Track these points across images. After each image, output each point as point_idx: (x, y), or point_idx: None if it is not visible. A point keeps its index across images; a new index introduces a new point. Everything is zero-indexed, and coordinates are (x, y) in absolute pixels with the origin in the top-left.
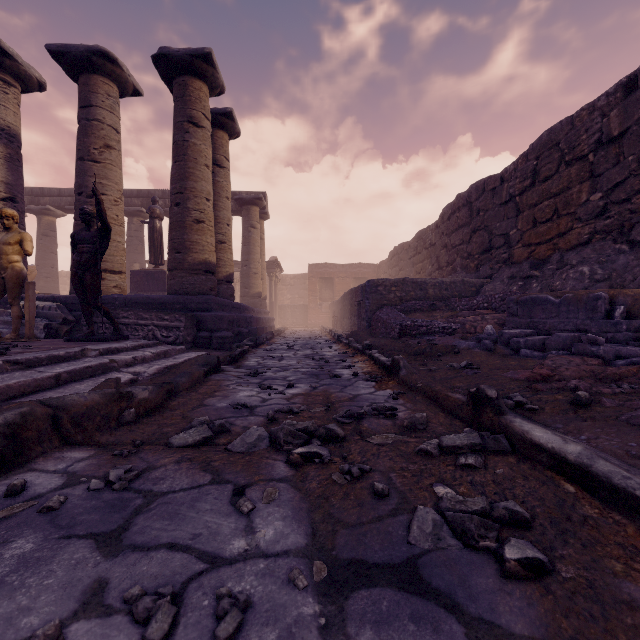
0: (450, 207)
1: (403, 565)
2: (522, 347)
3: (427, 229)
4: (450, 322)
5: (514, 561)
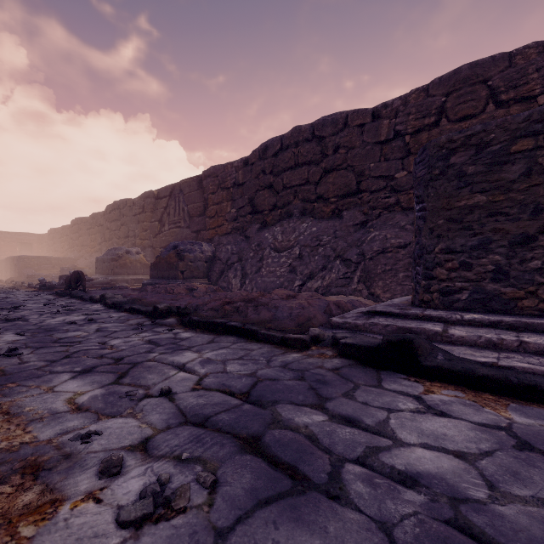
0: (73, 222)
1: (3, 289)
2: (54, 279)
3: (66, 226)
4: (51, 274)
5: (12, 288)
